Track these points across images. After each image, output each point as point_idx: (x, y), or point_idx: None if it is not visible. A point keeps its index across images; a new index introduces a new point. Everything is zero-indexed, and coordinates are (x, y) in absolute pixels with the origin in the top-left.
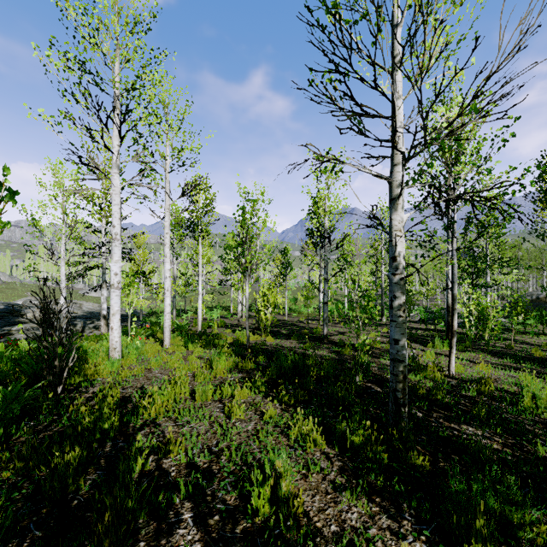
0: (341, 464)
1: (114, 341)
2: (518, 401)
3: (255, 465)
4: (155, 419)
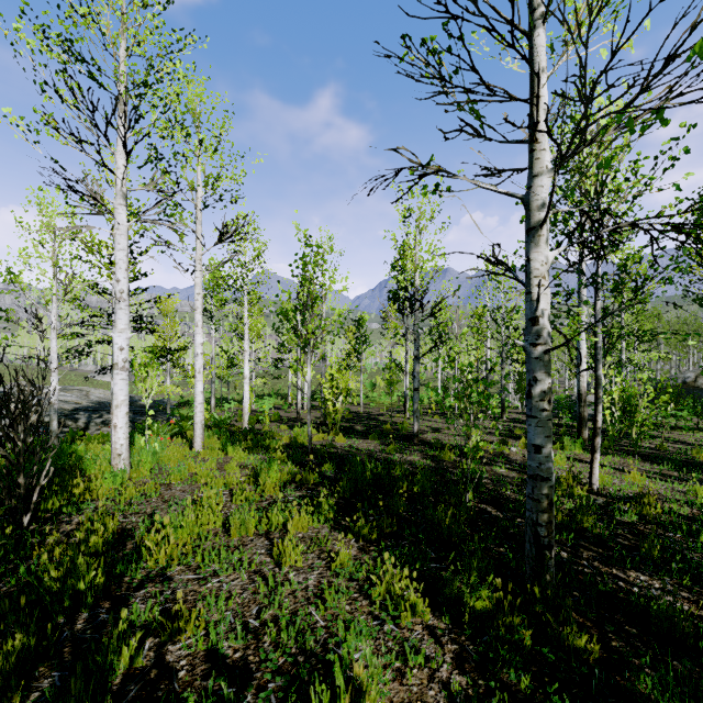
0: (457, 648)
1: (119, 444)
2: (697, 529)
3: (317, 675)
4: (166, 568)
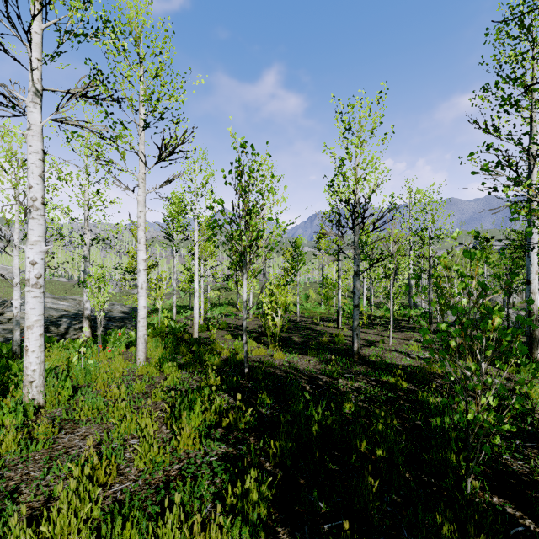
0: None
1: (30, 370)
2: None
3: None
4: None
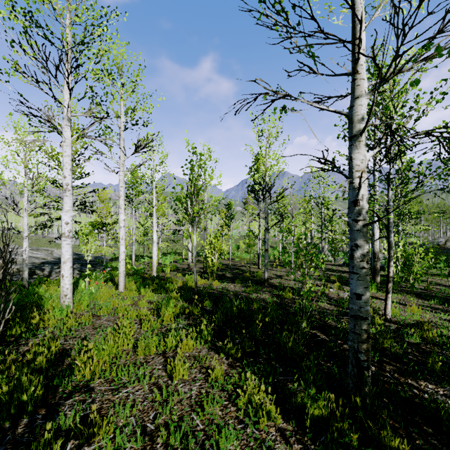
0: (301, 448)
1: (65, 288)
2: None
3: None
4: (90, 380)
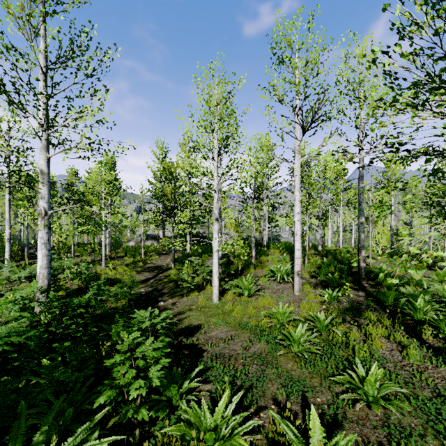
0: None
1: (329, 243)
2: None
3: None
4: None
